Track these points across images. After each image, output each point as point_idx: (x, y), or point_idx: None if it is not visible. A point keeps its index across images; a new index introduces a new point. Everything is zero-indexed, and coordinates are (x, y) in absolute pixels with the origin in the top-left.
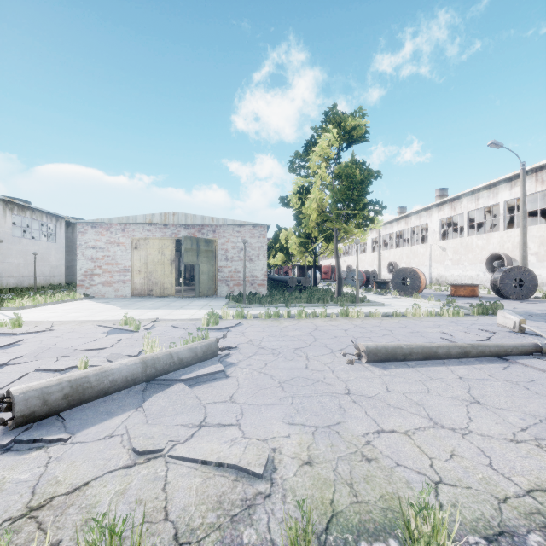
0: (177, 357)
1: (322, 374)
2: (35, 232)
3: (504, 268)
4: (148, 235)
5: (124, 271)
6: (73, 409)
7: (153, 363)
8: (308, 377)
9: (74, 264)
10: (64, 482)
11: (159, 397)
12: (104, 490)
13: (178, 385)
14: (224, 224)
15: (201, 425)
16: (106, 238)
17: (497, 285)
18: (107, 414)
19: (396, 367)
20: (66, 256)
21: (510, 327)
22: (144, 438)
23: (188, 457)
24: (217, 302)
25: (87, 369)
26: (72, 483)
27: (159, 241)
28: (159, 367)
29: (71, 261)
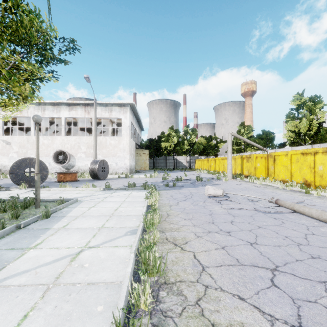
0: None
1: None
2: None
3: (97, 160)
4: None
5: None
6: None
7: None
8: None
9: None
10: None
11: None
12: None
13: None
14: None
15: None
16: None
17: (96, 171)
18: None
19: None
20: None
21: (220, 194)
22: None
23: None
24: None
25: None
26: None
27: None
28: None
29: None
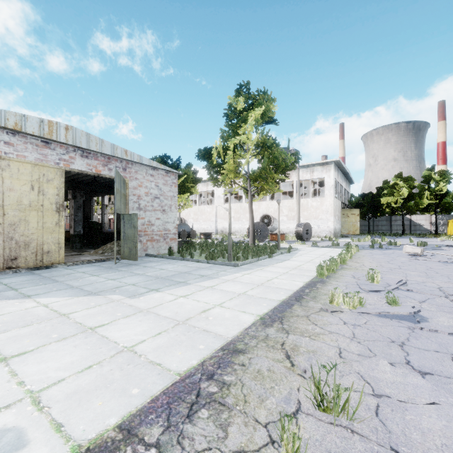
0: None
1: None
2: None
3: (301, 223)
4: (5, 151)
5: None
6: None
7: None
8: None
9: None
10: None
11: None
12: None
13: None
14: (137, 163)
15: None
16: None
17: (301, 233)
18: None
19: None
20: None
21: (418, 253)
22: None
23: None
24: (182, 263)
25: None
26: None
27: (34, 168)
28: None
29: None
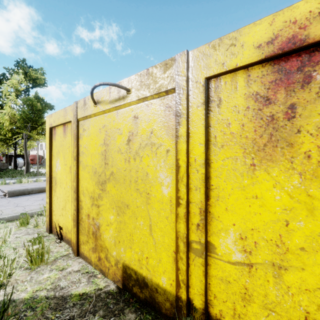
0: None
1: None
2: None
3: None
4: None
5: None
6: None
7: None
8: None
9: None
10: None
11: None
12: None
13: None
14: None
15: None
16: None
17: None
18: None
19: (23, 196)
20: None
21: None
22: None
23: None
24: None
25: None
26: None
27: None
28: None
29: None
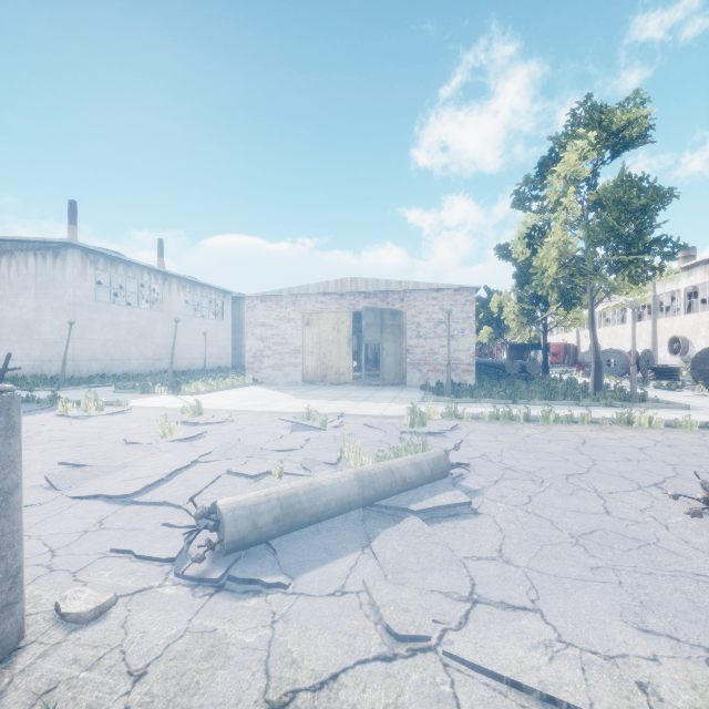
0: (398, 474)
1: (646, 529)
2: (204, 310)
3: None
4: (321, 307)
5: (294, 353)
6: (283, 536)
7: (371, 482)
8: (622, 532)
9: (240, 344)
10: (303, 665)
11: (390, 535)
12: (364, 698)
13: (411, 519)
14: (415, 290)
15: (473, 599)
16: (275, 313)
17: None
18: (326, 552)
19: None
20: (233, 335)
21: None
22: (397, 610)
23: (481, 666)
24: (408, 393)
25: (295, 484)
26: (313, 669)
27: (335, 315)
28: (379, 487)
29: (237, 341)
